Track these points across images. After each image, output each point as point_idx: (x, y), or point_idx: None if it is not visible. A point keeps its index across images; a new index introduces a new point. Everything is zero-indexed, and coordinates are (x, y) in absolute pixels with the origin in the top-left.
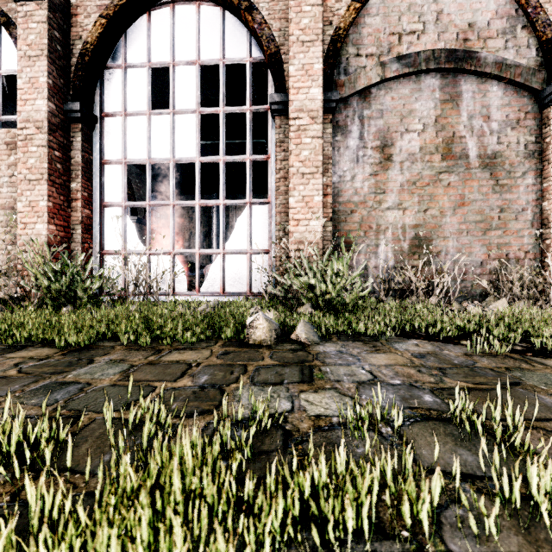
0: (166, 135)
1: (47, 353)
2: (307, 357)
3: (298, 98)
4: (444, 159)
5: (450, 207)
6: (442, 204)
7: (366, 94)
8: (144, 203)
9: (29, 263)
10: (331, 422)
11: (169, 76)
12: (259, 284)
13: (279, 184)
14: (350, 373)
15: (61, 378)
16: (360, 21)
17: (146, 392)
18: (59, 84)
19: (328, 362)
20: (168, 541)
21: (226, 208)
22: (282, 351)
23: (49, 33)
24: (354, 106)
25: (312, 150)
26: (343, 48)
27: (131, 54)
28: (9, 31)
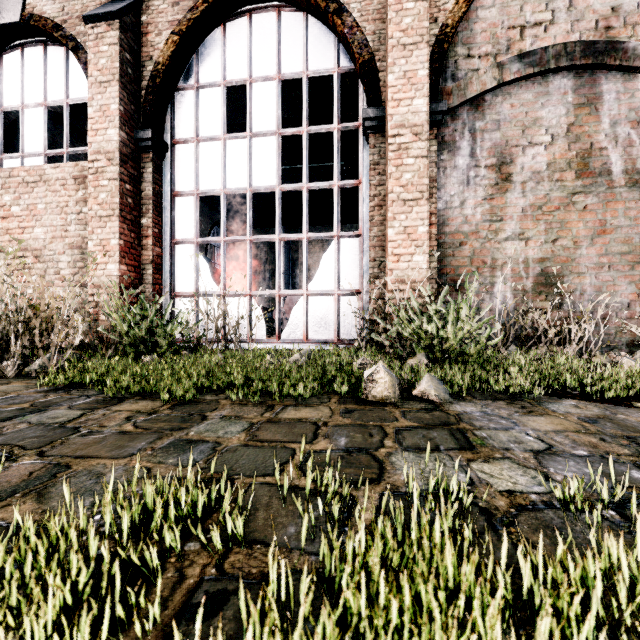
0: (243, 162)
1: (151, 406)
2: (448, 418)
3: (399, 112)
4: (579, 176)
5: (587, 236)
6: (577, 233)
7: (478, 102)
8: (218, 238)
9: (103, 307)
10: (531, 500)
11: (239, 95)
12: (348, 330)
13: (373, 213)
14: (515, 440)
15: (184, 435)
16: (471, 16)
17: (286, 454)
18: (130, 111)
19: (478, 425)
20: (454, 637)
21: (295, 242)
22: (413, 410)
23: (120, 55)
24: (463, 117)
25: (416, 172)
26: (451, 49)
27: (204, 73)
28: (78, 56)
